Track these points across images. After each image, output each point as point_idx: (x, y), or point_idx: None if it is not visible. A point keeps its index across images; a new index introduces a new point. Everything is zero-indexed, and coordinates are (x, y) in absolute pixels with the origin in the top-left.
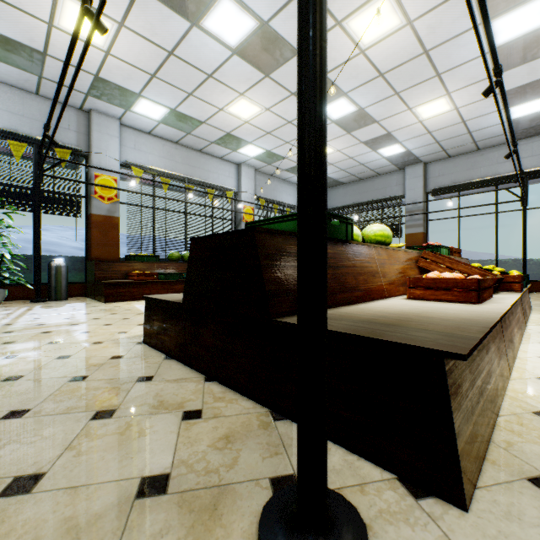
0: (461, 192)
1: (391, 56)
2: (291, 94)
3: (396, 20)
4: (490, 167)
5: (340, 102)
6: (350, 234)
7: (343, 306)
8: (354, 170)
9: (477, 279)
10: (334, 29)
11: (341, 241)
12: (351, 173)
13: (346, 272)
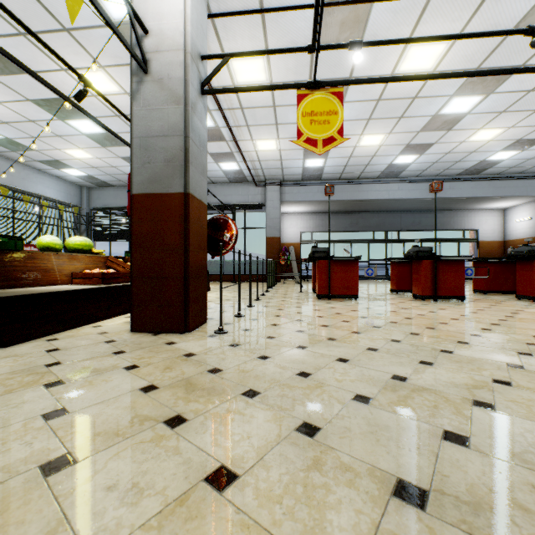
0: (208, 210)
1: (122, 107)
2: (28, 100)
3: (116, 88)
4: (220, 197)
5: (86, 122)
6: (21, 246)
7: (5, 289)
8: (122, 177)
9: (102, 273)
10: (62, 72)
11: (12, 251)
12: (119, 179)
13: (14, 269)
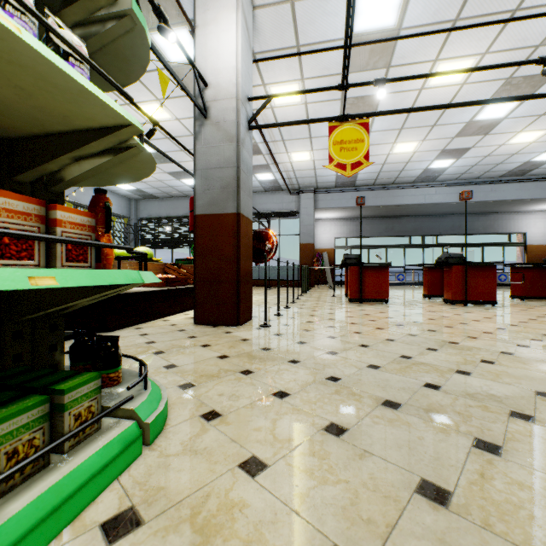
0: None
1: (172, 130)
2: None
3: (169, 115)
4: (256, 205)
5: None
6: None
7: None
8: (166, 190)
9: (166, 277)
10: (125, 106)
11: None
12: (164, 191)
13: None
